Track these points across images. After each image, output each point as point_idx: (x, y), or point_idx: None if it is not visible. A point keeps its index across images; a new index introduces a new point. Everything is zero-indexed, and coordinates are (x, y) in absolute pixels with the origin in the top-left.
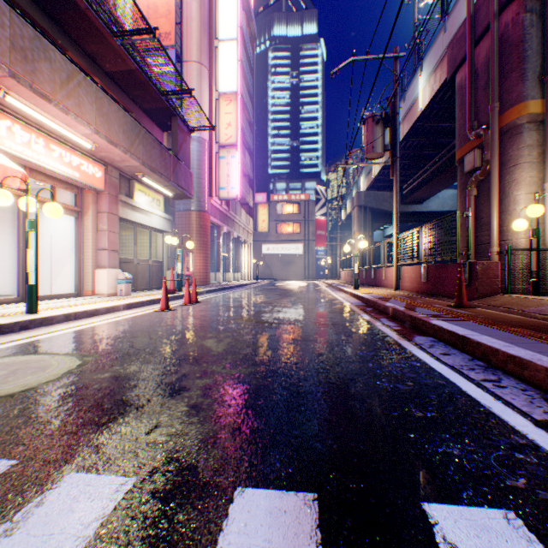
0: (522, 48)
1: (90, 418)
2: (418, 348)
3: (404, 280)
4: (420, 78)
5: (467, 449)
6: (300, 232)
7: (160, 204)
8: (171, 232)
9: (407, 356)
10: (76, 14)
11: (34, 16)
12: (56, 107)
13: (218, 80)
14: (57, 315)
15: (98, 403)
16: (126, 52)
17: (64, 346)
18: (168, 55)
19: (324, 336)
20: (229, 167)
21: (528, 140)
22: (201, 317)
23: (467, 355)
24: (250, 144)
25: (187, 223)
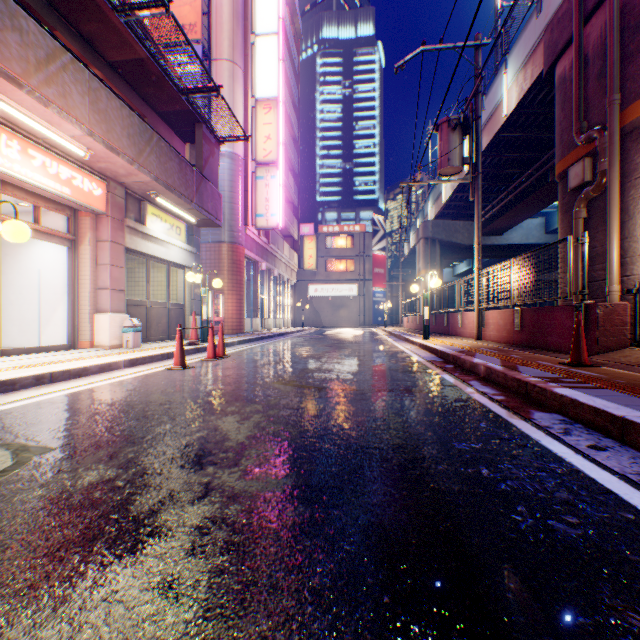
0: None
1: None
2: (547, 436)
3: (488, 328)
4: (505, 76)
5: None
6: (355, 270)
7: (181, 232)
8: (195, 268)
9: (537, 452)
10: None
11: None
12: (29, 95)
13: (255, 83)
14: (22, 377)
15: None
16: (132, 34)
17: (7, 429)
18: (186, 37)
19: (398, 412)
20: (269, 189)
21: None
22: (225, 378)
23: (635, 451)
24: (294, 164)
25: (216, 258)
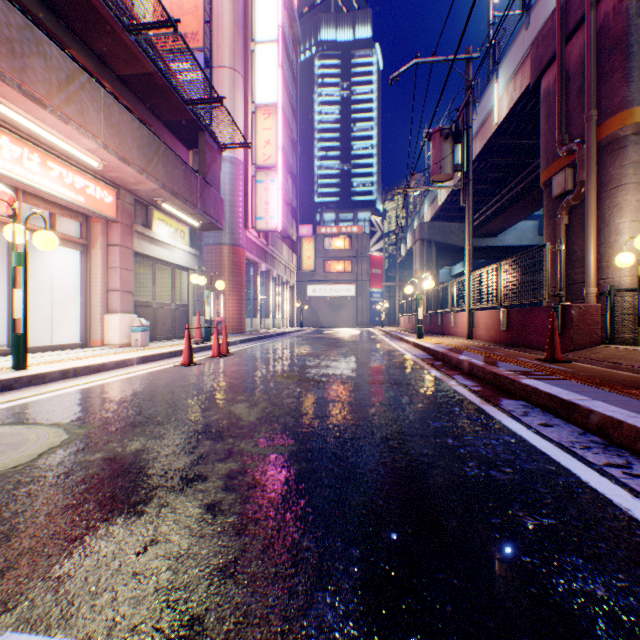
0: (627, 42)
1: (59, 527)
2: (508, 417)
3: (478, 327)
4: (497, 85)
5: (617, 587)
6: (352, 271)
7: (185, 236)
8: (198, 270)
9: (496, 428)
10: (80, 3)
11: (28, 4)
12: (52, 114)
13: (255, 89)
14: (51, 372)
15: (77, 502)
16: (141, 51)
17: (52, 413)
18: (192, 54)
19: (386, 400)
20: (268, 193)
21: (634, 156)
22: (232, 373)
23: (575, 427)
24: (293, 166)
25: (217, 260)
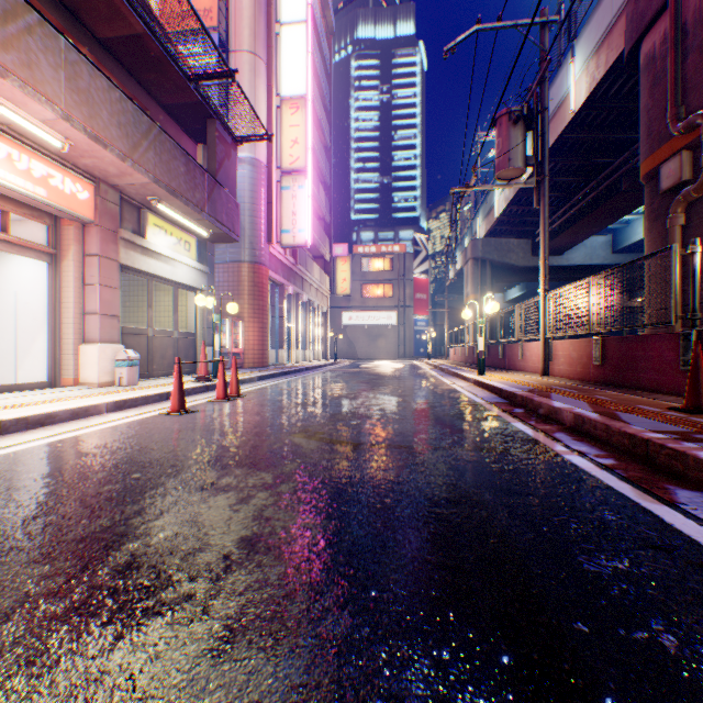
0: None
1: None
2: None
3: (557, 361)
4: (573, 65)
5: None
6: (394, 295)
7: (190, 248)
8: (208, 290)
9: None
10: None
11: None
12: None
13: (280, 79)
14: None
15: None
16: (125, 1)
17: None
18: (190, 4)
19: (471, 488)
20: (296, 201)
21: None
22: (231, 428)
23: None
24: (326, 175)
25: (235, 280)
